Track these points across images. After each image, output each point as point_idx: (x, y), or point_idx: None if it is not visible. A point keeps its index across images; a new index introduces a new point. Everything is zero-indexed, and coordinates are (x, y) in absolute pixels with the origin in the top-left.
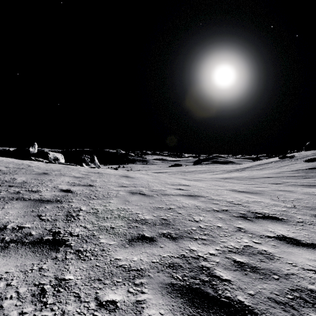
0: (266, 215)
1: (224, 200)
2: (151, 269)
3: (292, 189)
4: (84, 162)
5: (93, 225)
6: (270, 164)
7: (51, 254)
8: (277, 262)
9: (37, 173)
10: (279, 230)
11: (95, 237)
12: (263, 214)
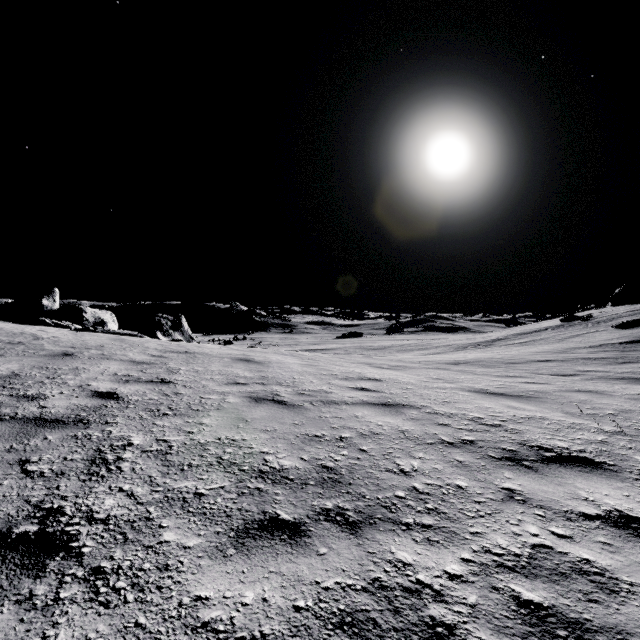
0: (564, 453)
1: (462, 416)
2: (290, 638)
3: (602, 389)
4: (159, 328)
5: (152, 489)
6: (544, 333)
7: (19, 585)
8: (631, 602)
9: (50, 353)
10: (606, 497)
11: (150, 524)
12: (558, 451)
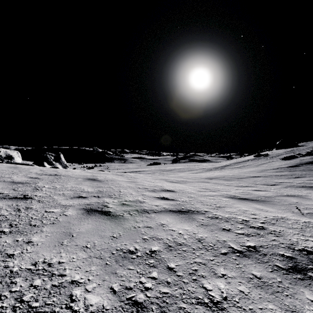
0: None
1: (234, 220)
2: None
3: (299, 193)
4: (46, 160)
5: None
6: (248, 162)
7: None
8: None
9: None
10: None
11: None
12: None
